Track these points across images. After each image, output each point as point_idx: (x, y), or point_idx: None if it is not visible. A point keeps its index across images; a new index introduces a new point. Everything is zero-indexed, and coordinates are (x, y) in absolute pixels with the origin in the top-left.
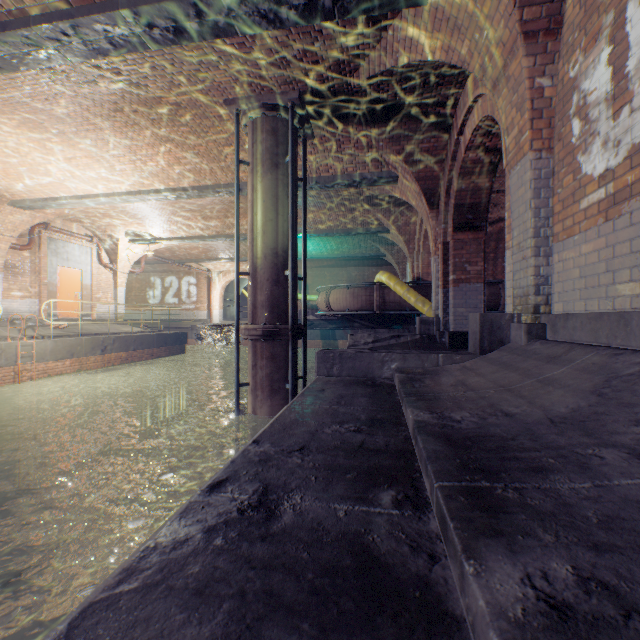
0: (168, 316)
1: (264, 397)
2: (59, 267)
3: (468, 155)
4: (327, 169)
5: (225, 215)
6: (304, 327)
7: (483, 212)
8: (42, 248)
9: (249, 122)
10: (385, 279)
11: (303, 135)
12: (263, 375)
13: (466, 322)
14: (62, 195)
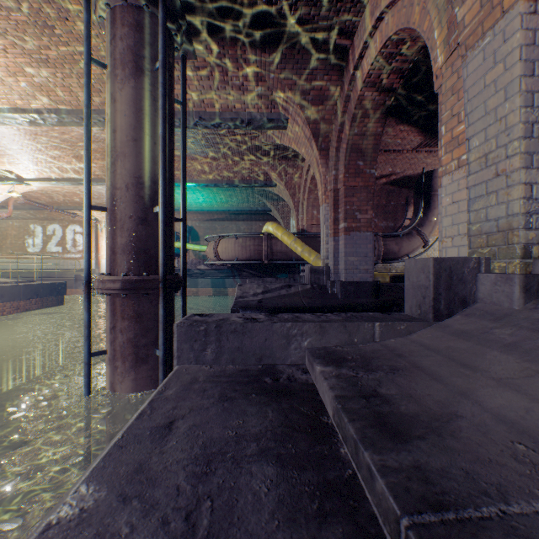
0: (51, 265)
1: (126, 369)
2: None
3: (364, 93)
4: (213, 103)
5: (103, 155)
6: (183, 277)
7: (373, 159)
8: None
9: (106, 12)
10: (273, 229)
11: (182, 50)
12: (124, 340)
13: (357, 271)
14: None
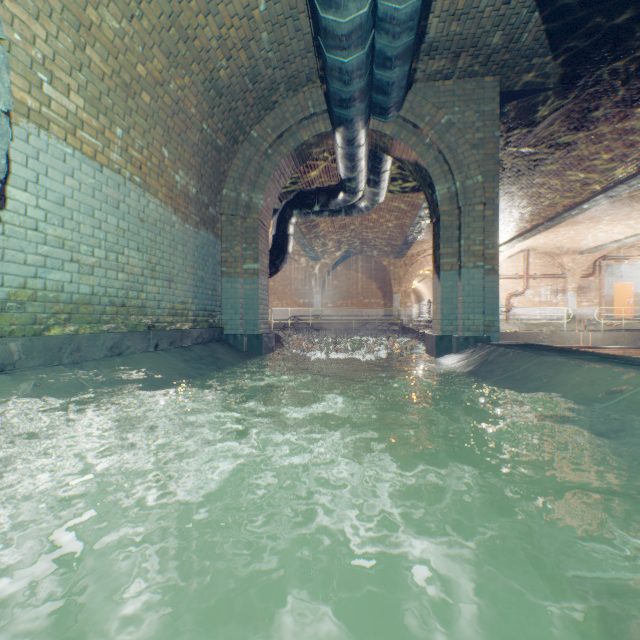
0: None
1: None
2: (612, 283)
3: None
4: None
5: None
6: None
7: None
8: (600, 273)
9: None
10: None
11: None
12: None
13: None
14: (603, 243)
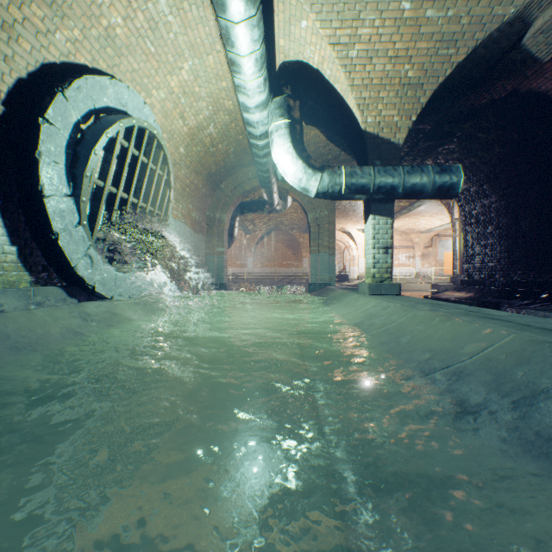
0: None
1: None
2: (443, 252)
3: None
4: None
5: None
6: None
7: None
8: (435, 245)
9: None
10: None
11: None
12: None
13: None
14: (432, 227)
